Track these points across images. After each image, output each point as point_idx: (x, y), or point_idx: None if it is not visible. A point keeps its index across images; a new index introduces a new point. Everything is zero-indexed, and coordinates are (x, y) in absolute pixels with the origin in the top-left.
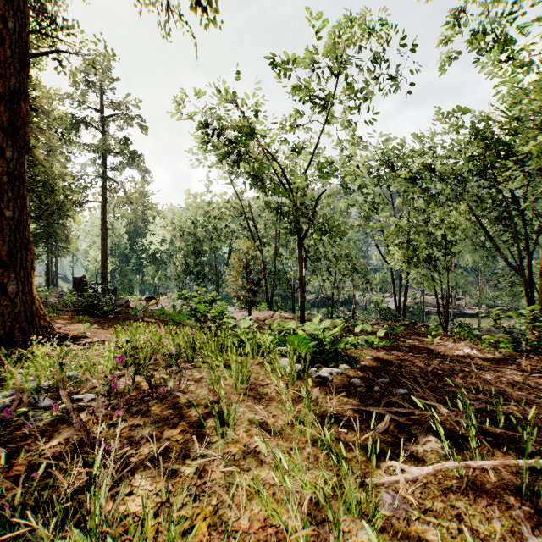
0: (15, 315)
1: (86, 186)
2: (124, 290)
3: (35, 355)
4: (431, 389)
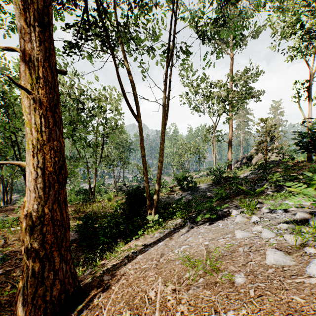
0: None
1: None
2: None
3: None
4: None
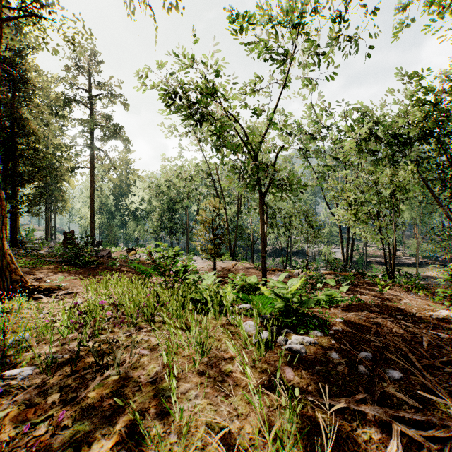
0: None
1: (77, 154)
2: (110, 242)
3: (1, 310)
4: (428, 371)
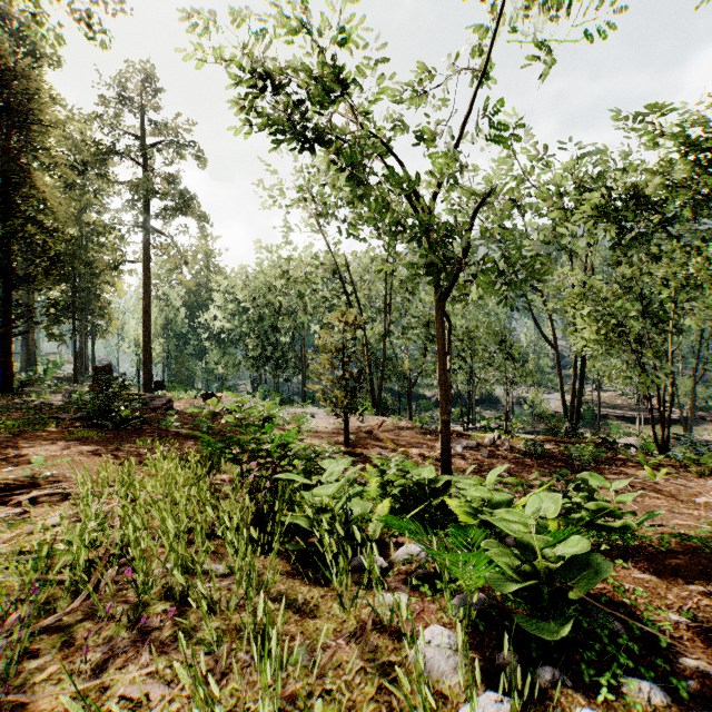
0: None
1: (121, 239)
2: (180, 381)
3: None
4: None
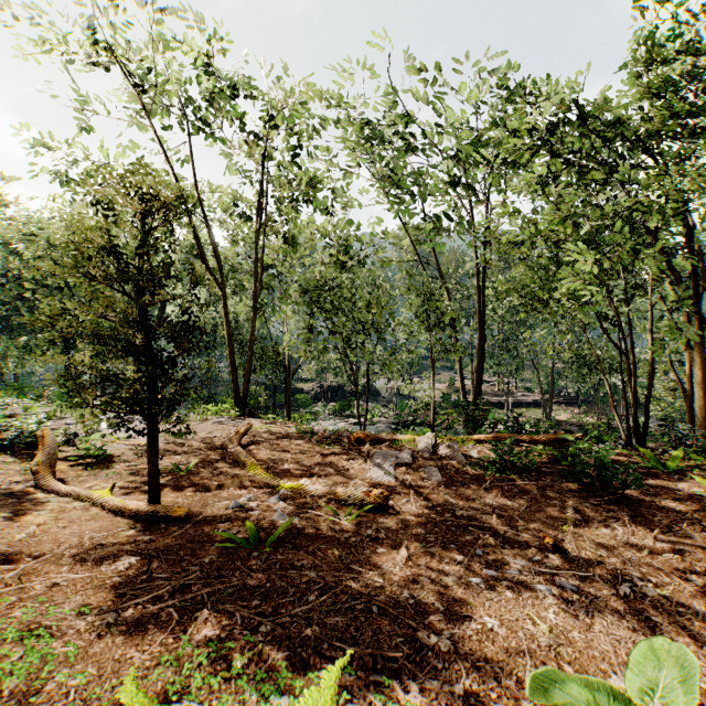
0: None
1: None
2: None
3: None
4: None
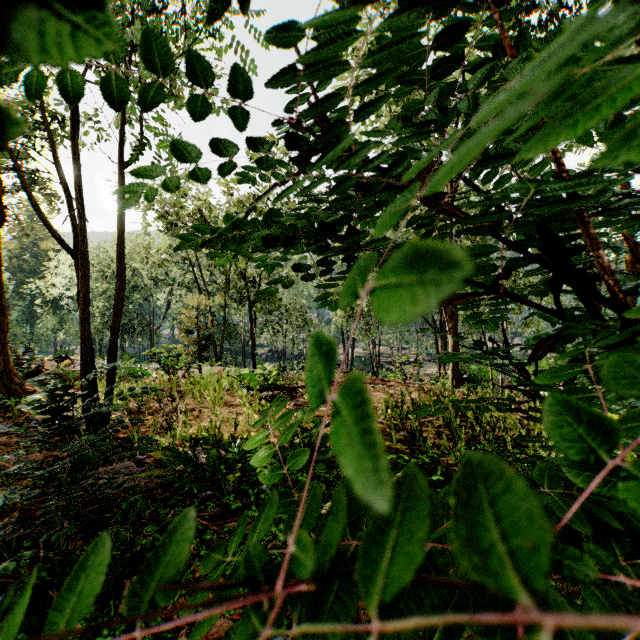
0: (0, 373)
1: None
2: None
3: None
4: None
